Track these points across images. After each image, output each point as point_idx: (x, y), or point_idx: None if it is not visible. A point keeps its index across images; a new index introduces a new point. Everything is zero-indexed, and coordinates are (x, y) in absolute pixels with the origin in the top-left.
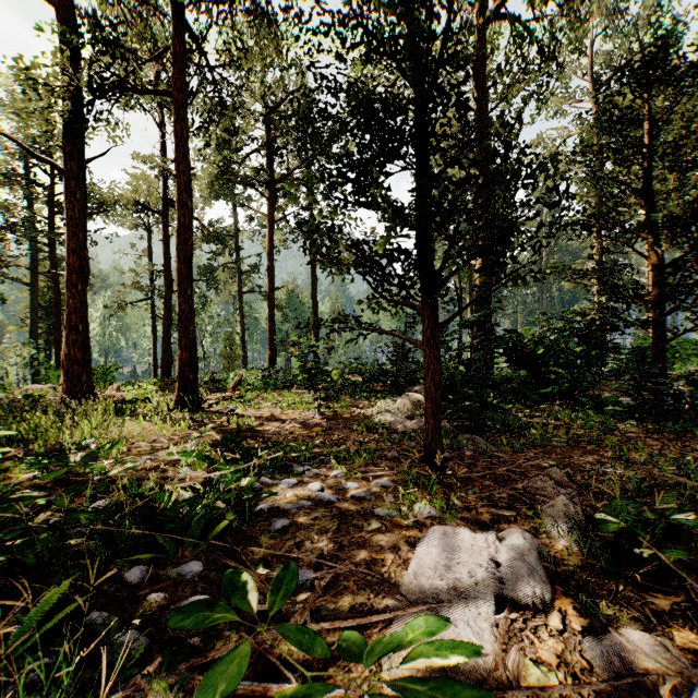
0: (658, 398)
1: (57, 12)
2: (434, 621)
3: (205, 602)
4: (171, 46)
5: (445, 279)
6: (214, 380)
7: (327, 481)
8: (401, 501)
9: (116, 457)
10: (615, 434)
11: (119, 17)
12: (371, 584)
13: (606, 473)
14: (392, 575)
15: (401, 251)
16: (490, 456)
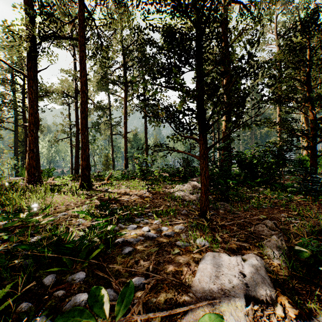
0: (313, 184)
1: (24, 0)
2: (215, 318)
3: (78, 309)
4: (78, 16)
5: (211, 125)
6: (99, 175)
7: (152, 226)
8: (190, 237)
9: (48, 213)
10: (293, 202)
11: (53, 2)
12: (175, 285)
13: (293, 222)
14: (186, 280)
15: (189, 109)
16: (232, 213)
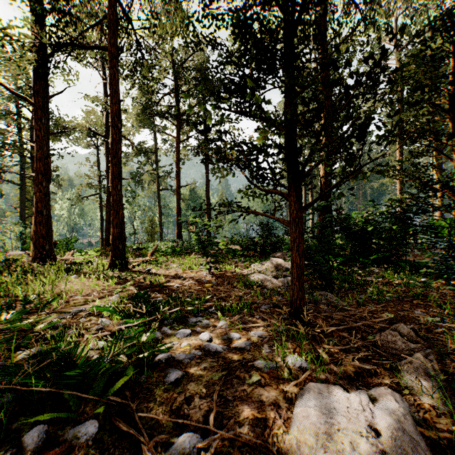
0: None
1: None
2: None
3: None
4: (107, 15)
5: (307, 172)
6: (139, 248)
7: (215, 331)
8: (276, 352)
9: (55, 308)
10: (430, 290)
11: None
12: (255, 451)
13: (439, 326)
14: (274, 439)
15: (275, 145)
16: (340, 309)
